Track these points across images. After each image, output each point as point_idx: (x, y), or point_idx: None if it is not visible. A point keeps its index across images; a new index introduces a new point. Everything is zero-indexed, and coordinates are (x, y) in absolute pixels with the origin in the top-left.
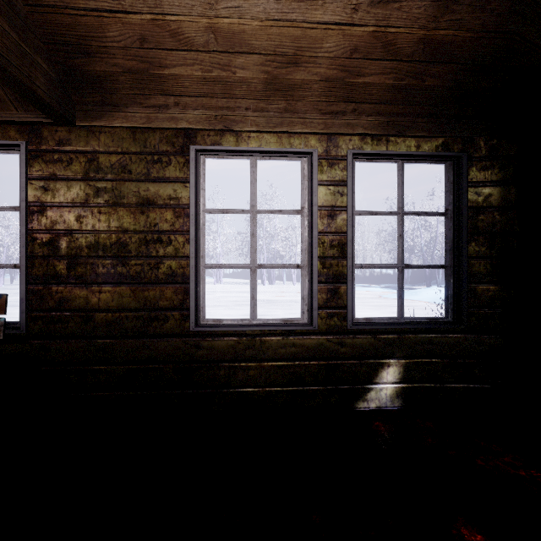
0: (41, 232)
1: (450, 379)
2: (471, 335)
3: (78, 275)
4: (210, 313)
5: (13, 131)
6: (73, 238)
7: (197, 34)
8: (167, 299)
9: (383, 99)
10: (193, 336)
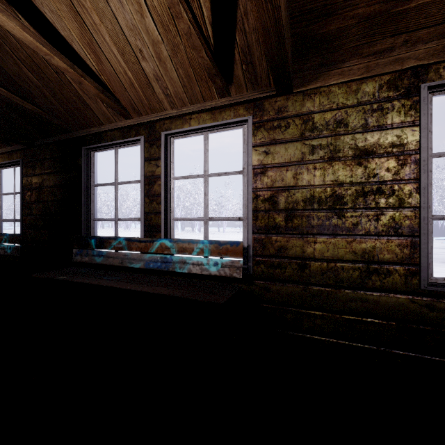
0: (263, 189)
1: None
2: None
3: (294, 226)
4: None
5: (242, 109)
6: (289, 194)
7: None
8: (389, 252)
9: None
10: (422, 295)
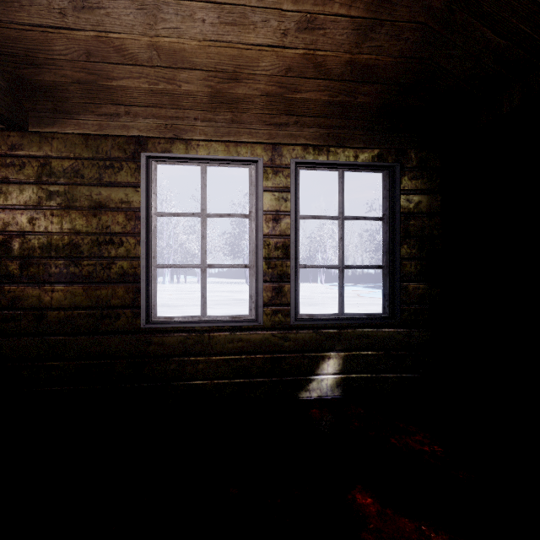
0: None
1: (385, 369)
2: (403, 329)
3: (30, 274)
4: (188, 312)
5: None
6: (25, 240)
7: (140, 50)
8: (119, 298)
9: (321, 113)
10: (144, 333)
